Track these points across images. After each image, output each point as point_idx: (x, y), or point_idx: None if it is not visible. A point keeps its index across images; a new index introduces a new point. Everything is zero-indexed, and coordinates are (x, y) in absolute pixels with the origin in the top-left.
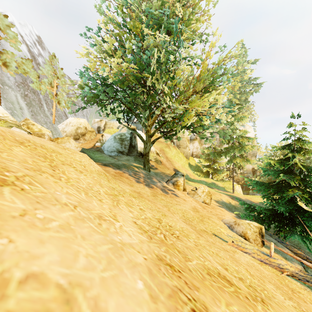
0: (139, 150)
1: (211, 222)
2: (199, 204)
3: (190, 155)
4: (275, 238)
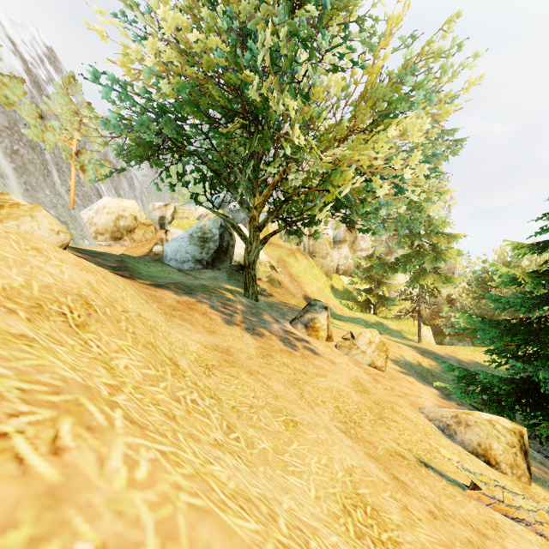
0: (237, 261)
1: (402, 418)
2: (364, 372)
3: (333, 271)
4: (536, 447)
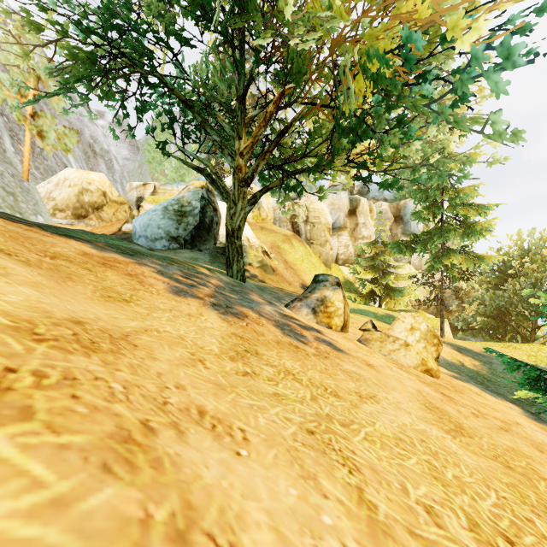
0: (223, 242)
1: None
2: (419, 381)
3: (332, 261)
4: None
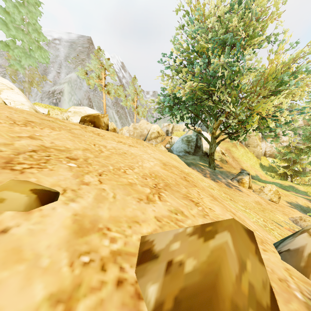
0: (204, 150)
1: (273, 214)
2: (263, 201)
3: (262, 155)
4: None
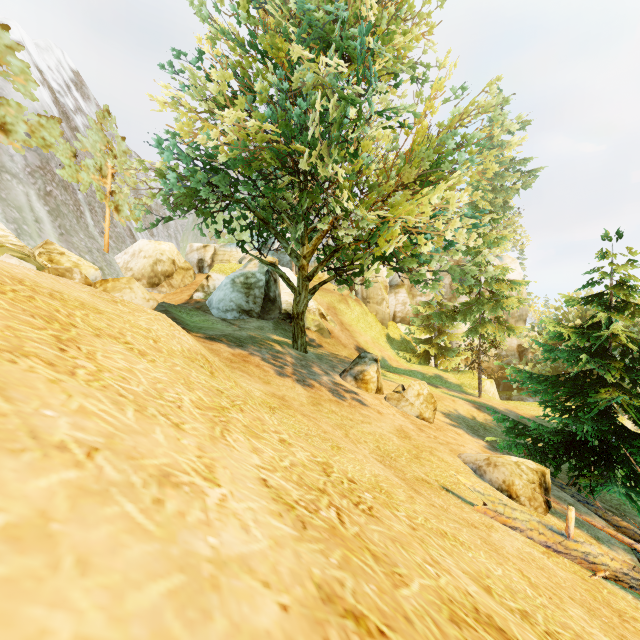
0: (284, 309)
1: (437, 459)
2: (410, 422)
3: (390, 319)
4: (571, 493)
